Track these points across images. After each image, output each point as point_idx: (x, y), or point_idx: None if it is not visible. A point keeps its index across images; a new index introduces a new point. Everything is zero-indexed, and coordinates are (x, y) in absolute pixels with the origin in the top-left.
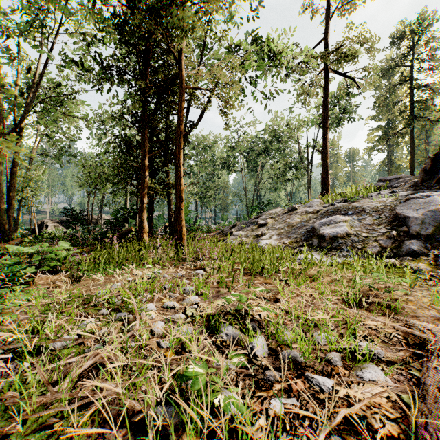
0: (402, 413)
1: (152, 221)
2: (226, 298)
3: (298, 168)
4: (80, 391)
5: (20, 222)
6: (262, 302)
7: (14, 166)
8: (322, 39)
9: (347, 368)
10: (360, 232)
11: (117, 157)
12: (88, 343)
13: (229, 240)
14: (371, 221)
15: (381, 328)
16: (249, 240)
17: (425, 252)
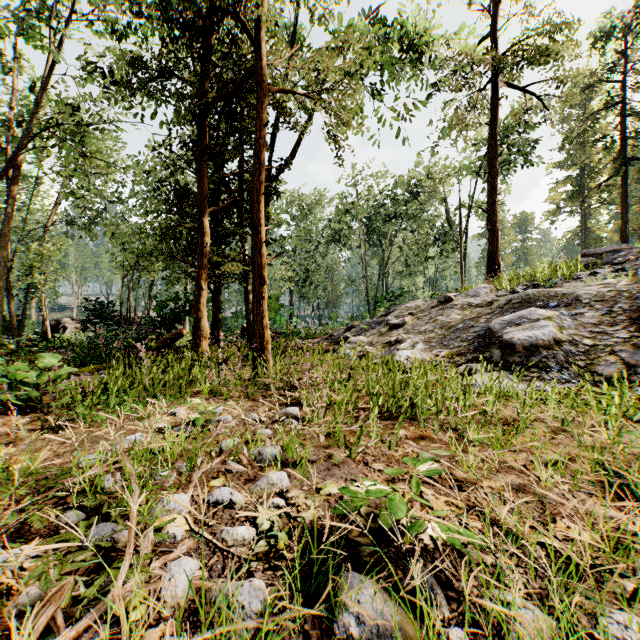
0: None
1: (218, 320)
2: (350, 489)
3: (445, 241)
4: None
5: (32, 322)
6: (426, 488)
7: (4, 233)
8: (487, 35)
9: None
10: (579, 337)
11: (166, 221)
12: None
13: (344, 351)
14: (595, 318)
15: None
16: (377, 350)
17: None
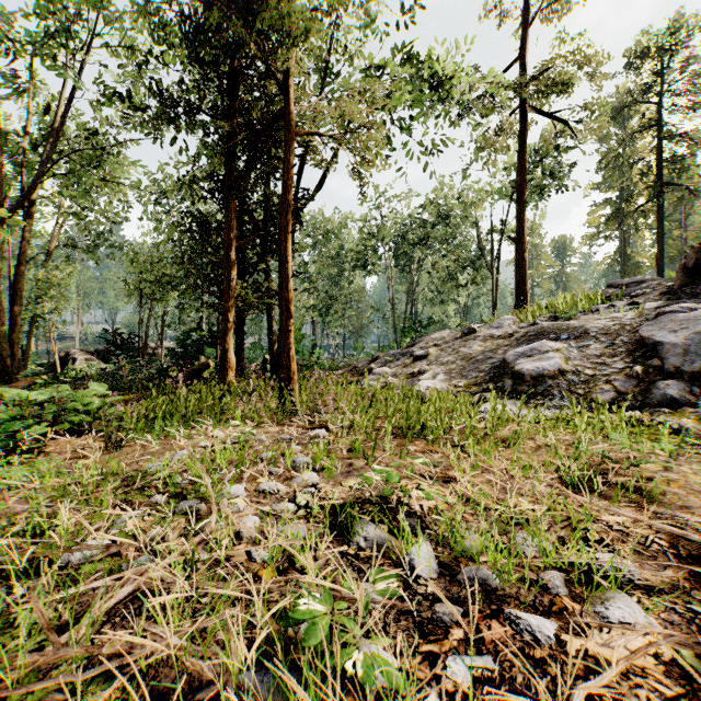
0: (685, 685)
1: (242, 351)
2: (364, 475)
3: (476, 267)
4: (107, 643)
5: (32, 353)
6: (423, 482)
7: (20, 262)
8: (516, 58)
9: (577, 600)
10: (582, 368)
11: (186, 249)
12: (128, 553)
13: (368, 382)
14: (599, 350)
15: (629, 527)
16: (400, 381)
17: (690, 400)
